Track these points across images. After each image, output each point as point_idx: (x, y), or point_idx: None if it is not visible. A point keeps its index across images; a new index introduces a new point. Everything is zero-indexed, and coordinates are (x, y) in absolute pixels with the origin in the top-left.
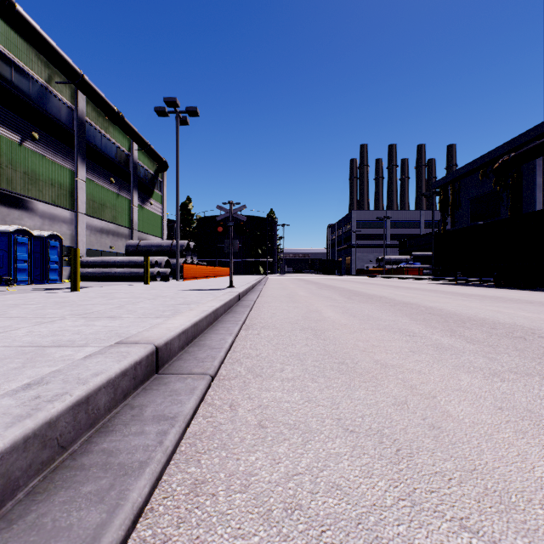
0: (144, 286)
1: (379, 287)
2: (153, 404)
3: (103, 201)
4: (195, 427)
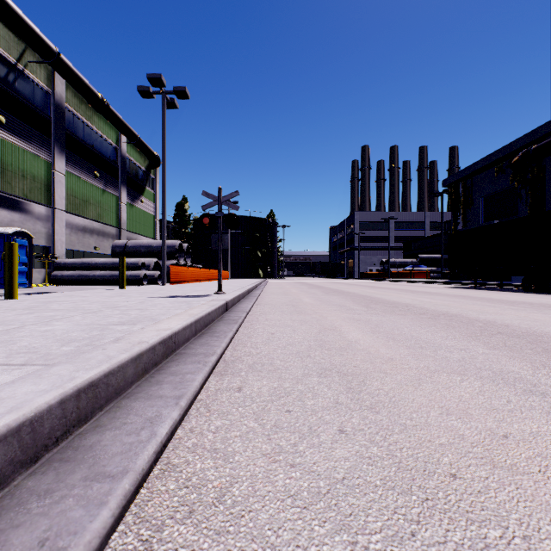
0: (115, 292)
1: (394, 292)
2: None
3: (86, 196)
4: None
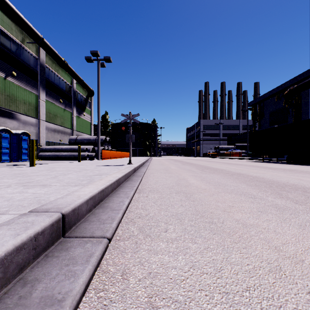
0: (77, 163)
1: (218, 164)
2: (47, 277)
3: (55, 113)
4: (85, 308)
